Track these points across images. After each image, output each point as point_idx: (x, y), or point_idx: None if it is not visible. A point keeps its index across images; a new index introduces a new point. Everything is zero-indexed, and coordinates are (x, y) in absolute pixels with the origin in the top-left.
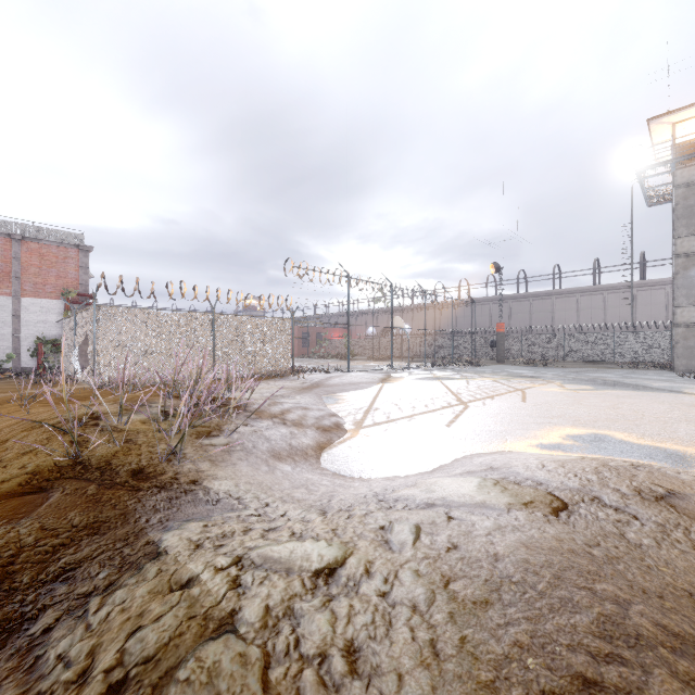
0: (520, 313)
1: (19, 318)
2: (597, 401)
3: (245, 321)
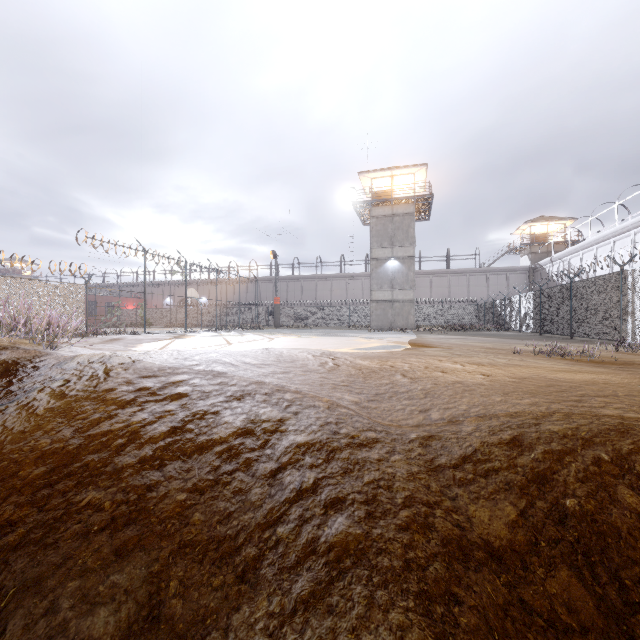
0: (295, 290)
1: None
2: (308, 340)
3: (34, 285)
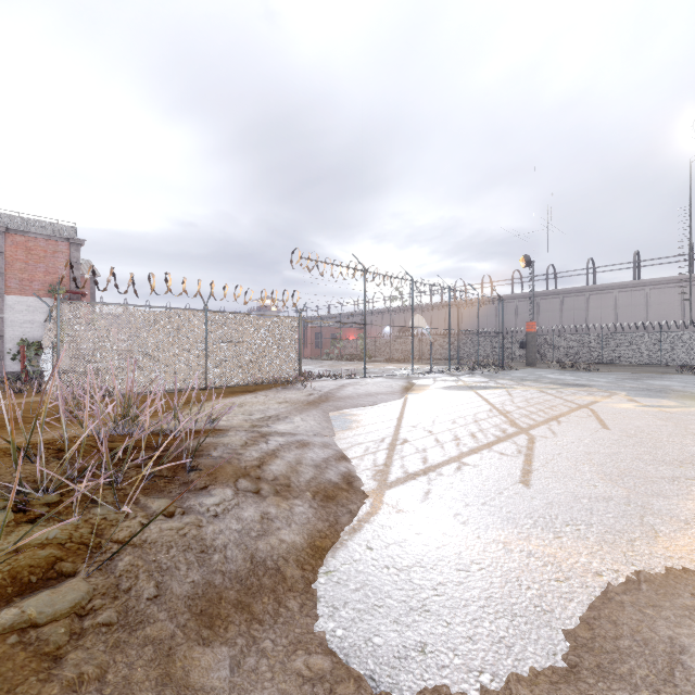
0: (549, 311)
1: (2, 318)
2: None
3: (244, 320)
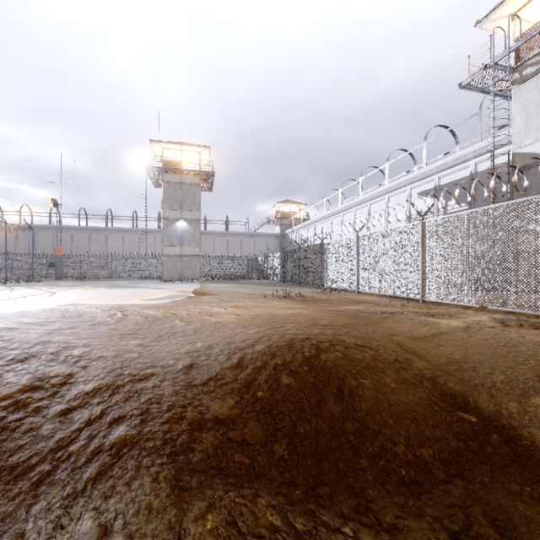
0: (81, 241)
1: None
2: (97, 293)
3: None
